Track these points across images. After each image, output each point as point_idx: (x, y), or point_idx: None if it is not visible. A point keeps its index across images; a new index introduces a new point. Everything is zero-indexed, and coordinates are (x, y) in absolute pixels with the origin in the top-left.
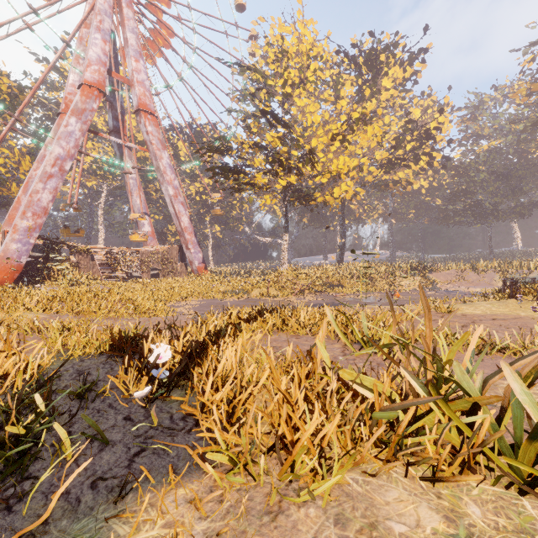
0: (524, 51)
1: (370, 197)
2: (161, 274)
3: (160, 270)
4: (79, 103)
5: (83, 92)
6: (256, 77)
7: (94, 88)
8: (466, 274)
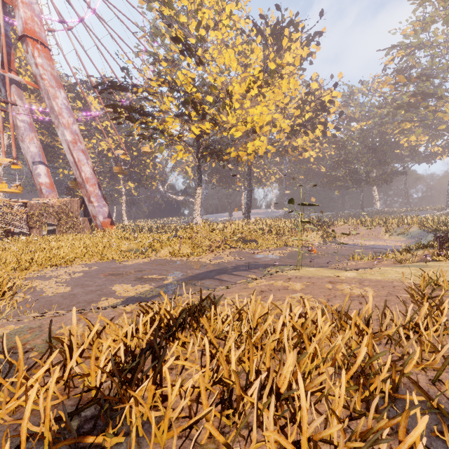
0: (388, 51)
1: (269, 162)
2: (58, 230)
3: (57, 225)
4: None
5: None
6: (167, 13)
7: None
8: (357, 229)
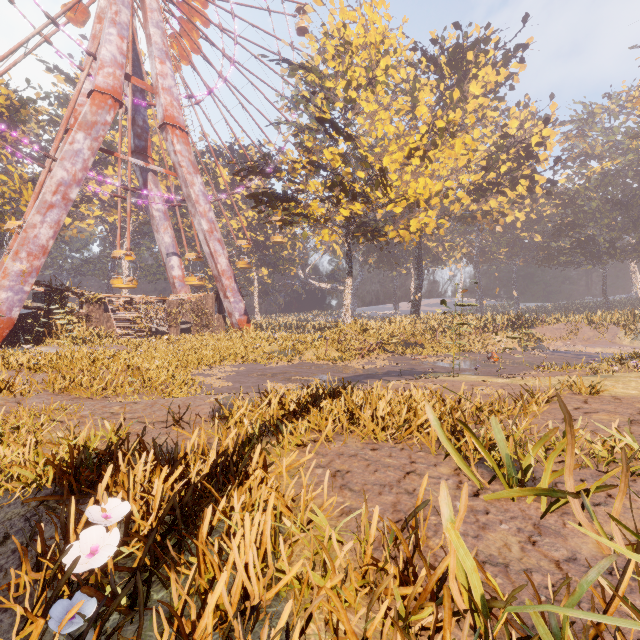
0: None
1: (451, 232)
2: (193, 329)
3: (192, 324)
4: (88, 115)
5: (94, 101)
6: (311, 79)
7: (108, 96)
8: (580, 329)
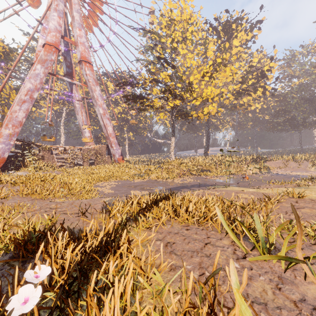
0: None
1: (224, 114)
2: (95, 162)
3: (95, 160)
4: (43, 56)
5: (45, 49)
6: (154, 37)
7: (52, 46)
8: (289, 163)
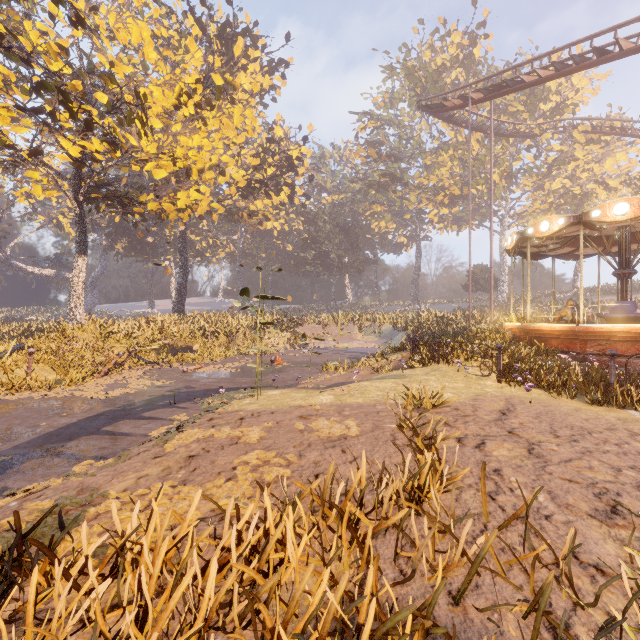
0: (360, 117)
1: (216, 229)
2: None
3: None
4: None
5: None
6: None
7: None
8: (330, 327)
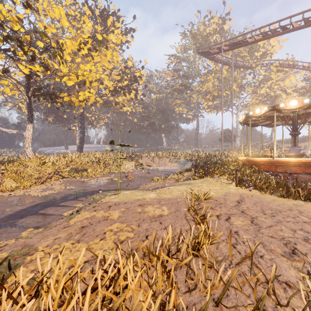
0: (170, 57)
1: (99, 110)
2: None
3: None
4: None
5: None
6: None
7: None
8: (155, 159)
